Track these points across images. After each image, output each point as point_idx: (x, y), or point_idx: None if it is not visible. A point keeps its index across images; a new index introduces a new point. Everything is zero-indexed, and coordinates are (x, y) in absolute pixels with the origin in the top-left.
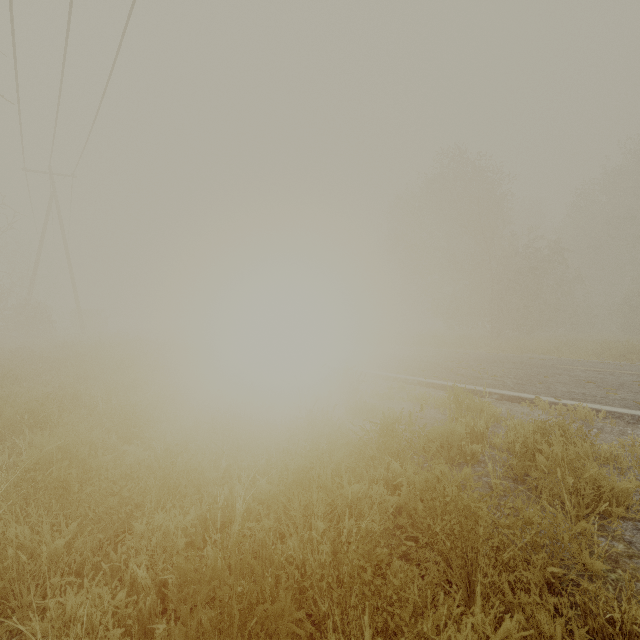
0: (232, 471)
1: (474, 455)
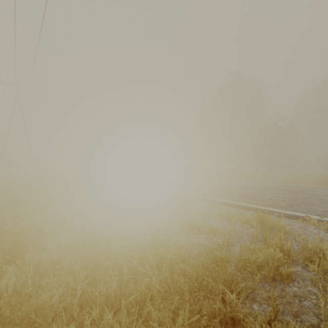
0: (87, 296)
1: (289, 275)
